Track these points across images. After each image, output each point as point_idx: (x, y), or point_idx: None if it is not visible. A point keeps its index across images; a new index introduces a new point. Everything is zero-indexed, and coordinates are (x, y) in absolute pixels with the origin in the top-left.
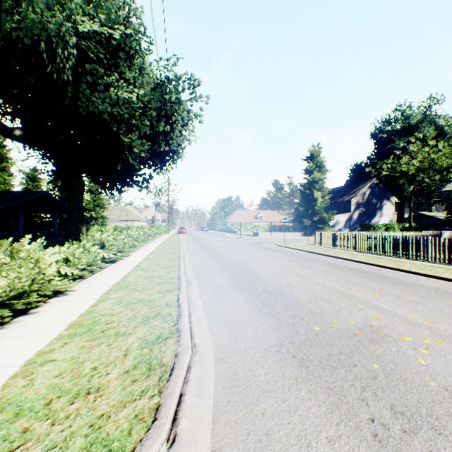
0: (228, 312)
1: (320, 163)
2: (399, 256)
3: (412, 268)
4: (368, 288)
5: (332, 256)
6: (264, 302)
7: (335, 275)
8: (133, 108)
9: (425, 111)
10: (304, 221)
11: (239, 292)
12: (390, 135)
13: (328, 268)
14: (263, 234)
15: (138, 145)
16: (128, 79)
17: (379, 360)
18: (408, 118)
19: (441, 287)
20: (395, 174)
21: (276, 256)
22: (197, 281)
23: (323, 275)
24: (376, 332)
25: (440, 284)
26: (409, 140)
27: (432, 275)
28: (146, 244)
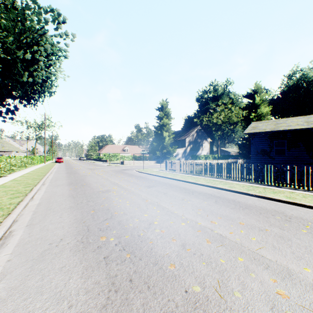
0: None
1: (167, 113)
2: (224, 177)
3: (241, 189)
4: (227, 219)
5: (181, 180)
6: (113, 280)
7: (191, 202)
8: None
9: (224, 88)
10: (157, 153)
11: (80, 253)
12: (206, 100)
13: (182, 194)
14: (128, 162)
15: None
16: None
17: None
18: (216, 90)
19: (277, 209)
20: (210, 124)
21: (137, 183)
22: (23, 234)
23: (181, 204)
24: None
25: (272, 205)
26: (217, 104)
27: (260, 196)
28: (4, 174)
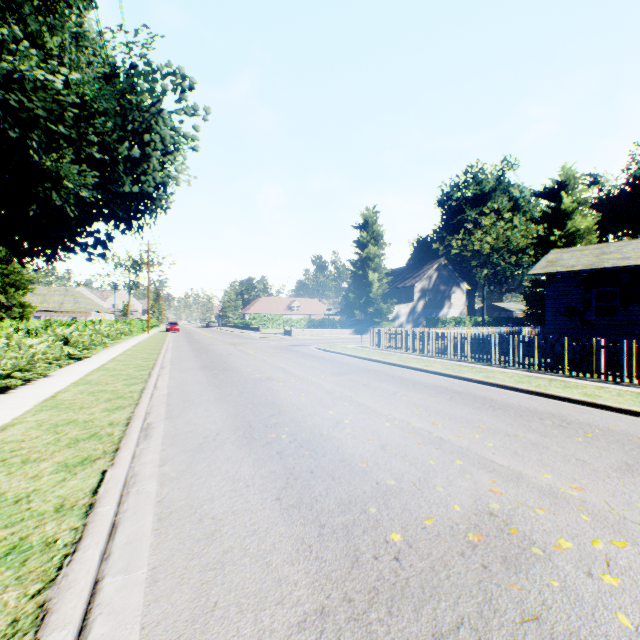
0: (210, 509)
1: (376, 233)
2: (483, 361)
3: (506, 380)
4: (460, 421)
5: (397, 365)
6: (291, 471)
7: (408, 397)
8: (57, 102)
9: (499, 178)
10: (356, 313)
11: (246, 447)
12: (460, 203)
13: (394, 386)
14: (299, 331)
15: (73, 173)
16: (45, 46)
17: (545, 634)
18: (481, 183)
19: (555, 412)
20: (467, 253)
21: (317, 368)
22: (166, 427)
23: (389, 400)
24: (506, 531)
25: (551, 405)
26: (481, 212)
27: (536, 392)
28: (96, 351)
